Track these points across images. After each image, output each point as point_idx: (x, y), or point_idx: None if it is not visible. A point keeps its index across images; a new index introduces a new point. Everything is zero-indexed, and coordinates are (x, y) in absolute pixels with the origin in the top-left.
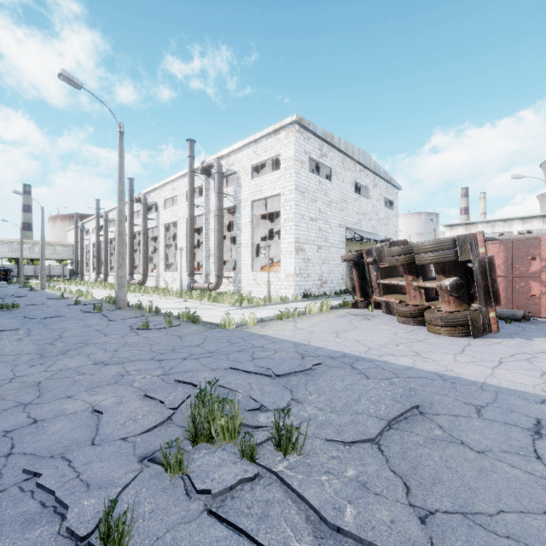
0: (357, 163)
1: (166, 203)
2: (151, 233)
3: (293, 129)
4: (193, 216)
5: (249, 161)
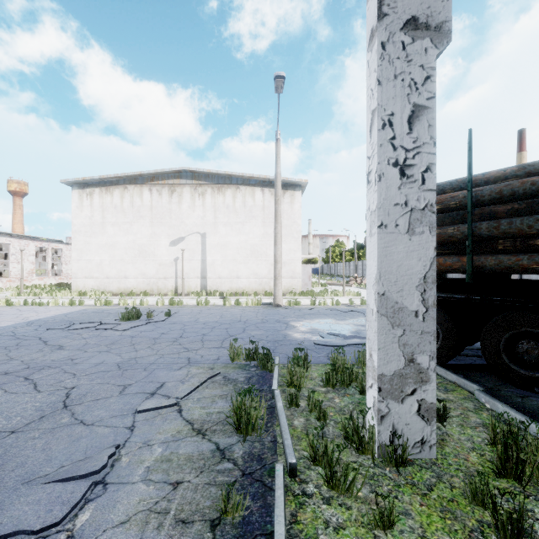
0: None
1: None
2: None
3: None
4: None
5: None
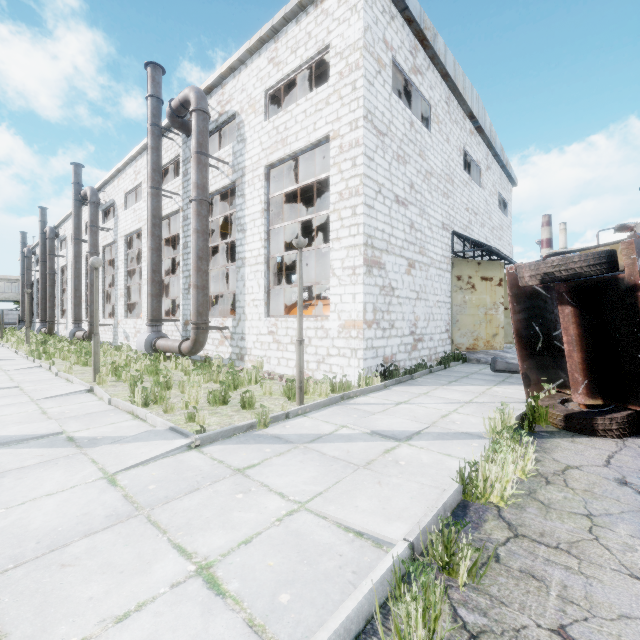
0: (466, 115)
1: (128, 200)
2: (112, 254)
3: None
4: (158, 210)
5: (261, 83)
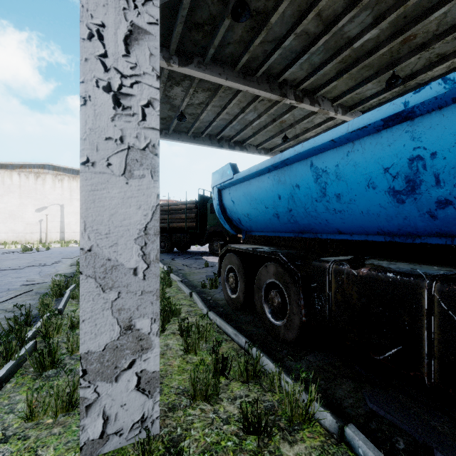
0: None
1: None
2: None
3: None
4: None
5: None
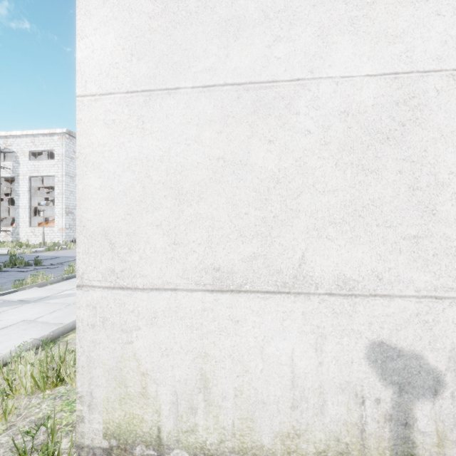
0: None
1: None
2: None
3: (64, 137)
4: None
5: (27, 147)
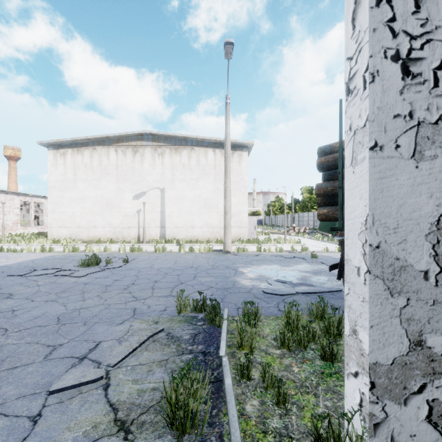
0: None
1: None
2: None
3: None
4: None
5: None
